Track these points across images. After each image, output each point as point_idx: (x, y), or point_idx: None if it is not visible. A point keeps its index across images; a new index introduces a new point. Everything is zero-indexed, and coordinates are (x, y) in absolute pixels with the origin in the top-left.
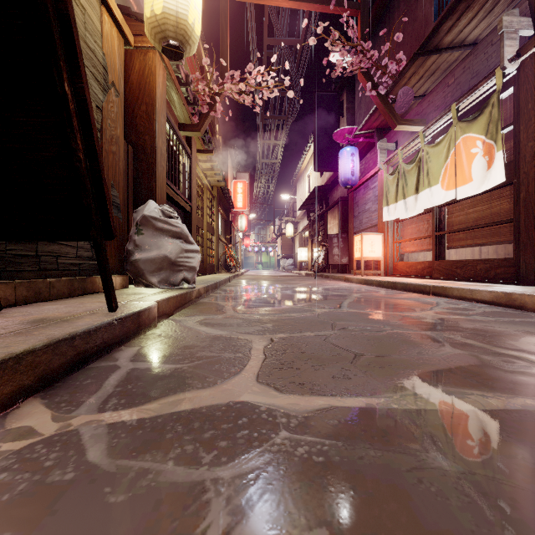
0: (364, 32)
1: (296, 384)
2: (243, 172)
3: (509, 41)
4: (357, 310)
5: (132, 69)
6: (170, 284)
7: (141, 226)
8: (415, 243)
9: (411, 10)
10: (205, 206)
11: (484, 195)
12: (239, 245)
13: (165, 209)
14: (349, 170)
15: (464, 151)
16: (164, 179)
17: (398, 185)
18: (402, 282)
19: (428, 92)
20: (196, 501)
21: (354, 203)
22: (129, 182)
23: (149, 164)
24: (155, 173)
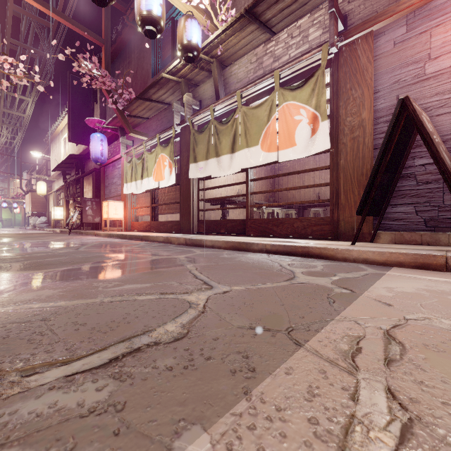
0: (107, 61)
1: (38, 269)
2: None
3: (177, 116)
4: (88, 249)
5: None
6: None
7: None
8: (143, 210)
9: (141, 60)
10: None
11: (172, 187)
12: None
13: None
14: (99, 152)
15: (162, 162)
16: None
17: (132, 171)
18: (130, 234)
19: (150, 117)
20: (3, 283)
21: (105, 176)
22: None
23: None
24: None
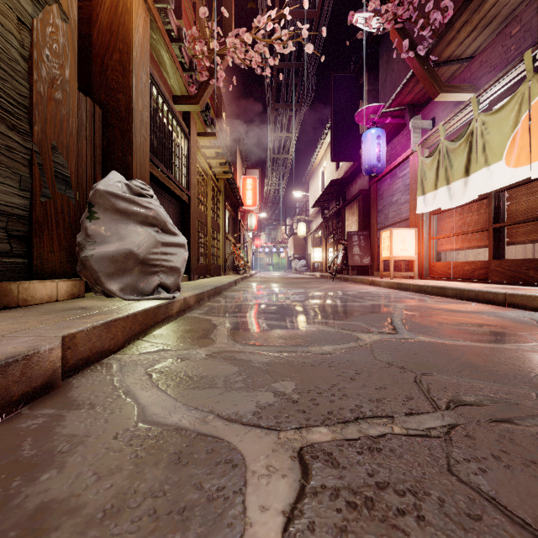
0: None
1: None
2: (253, 168)
3: None
4: (429, 338)
5: (101, 6)
6: (139, 293)
7: (95, 206)
8: (459, 239)
9: None
10: (208, 199)
11: None
12: (249, 245)
13: (134, 184)
14: (375, 156)
15: None
16: (146, 153)
17: (438, 168)
18: (455, 287)
19: (478, 52)
20: None
21: (378, 196)
22: (96, 154)
23: (123, 131)
24: (131, 143)
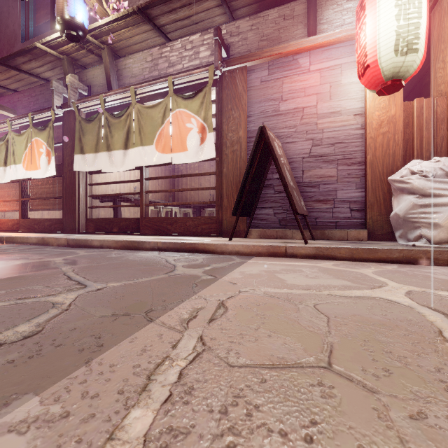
0: None
1: None
2: None
3: (57, 96)
4: None
5: None
6: None
7: None
8: (8, 204)
9: (4, 15)
10: None
11: (52, 179)
12: None
13: None
14: None
15: (36, 148)
16: None
17: None
18: None
19: (19, 90)
20: None
21: None
22: None
23: None
24: None
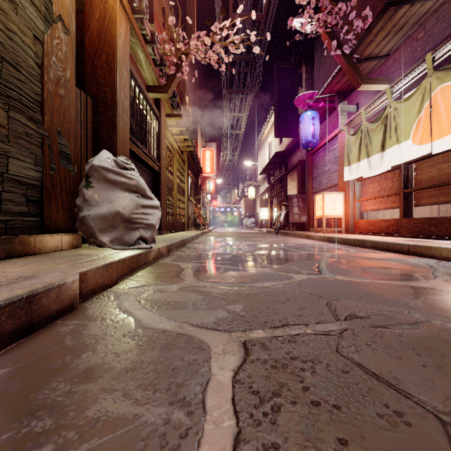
0: None
1: None
2: (211, 142)
3: None
4: (344, 277)
5: (92, 18)
6: (125, 244)
7: (91, 177)
8: (377, 201)
9: None
10: (175, 168)
11: None
12: (207, 206)
13: (120, 160)
14: (310, 133)
15: (442, 102)
16: (127, 134)
17: (361, 144)
18: (372, 240)
19: (392, 51)
20: None
21: (313, 165)
22: (88, 135)
23: (109, 116)
24: (115, 126)
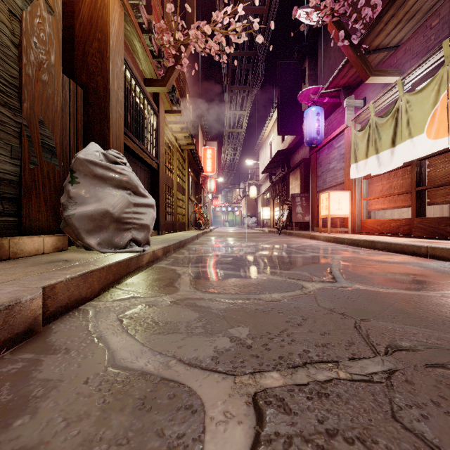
0: None
1: None
2: (212, 141)
3: None
4: (365, 286)
5: (83, 2)
6: (114, 246)
7: (76, 172)
8: (386, 200)
9: None
10: (174, 166)
11: None
12: (209, 205)
13: (110, 153)
14: (315, 130)
15: None
16: (121, 127)
17: (369, 140)
18: (384, 241)
19: (402, 42)
20: None
21: (317, 163)
22: (78, 128)
23: (101, 108)
24: (108, 118)
